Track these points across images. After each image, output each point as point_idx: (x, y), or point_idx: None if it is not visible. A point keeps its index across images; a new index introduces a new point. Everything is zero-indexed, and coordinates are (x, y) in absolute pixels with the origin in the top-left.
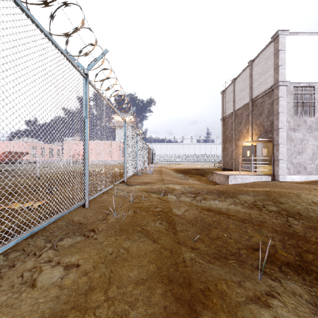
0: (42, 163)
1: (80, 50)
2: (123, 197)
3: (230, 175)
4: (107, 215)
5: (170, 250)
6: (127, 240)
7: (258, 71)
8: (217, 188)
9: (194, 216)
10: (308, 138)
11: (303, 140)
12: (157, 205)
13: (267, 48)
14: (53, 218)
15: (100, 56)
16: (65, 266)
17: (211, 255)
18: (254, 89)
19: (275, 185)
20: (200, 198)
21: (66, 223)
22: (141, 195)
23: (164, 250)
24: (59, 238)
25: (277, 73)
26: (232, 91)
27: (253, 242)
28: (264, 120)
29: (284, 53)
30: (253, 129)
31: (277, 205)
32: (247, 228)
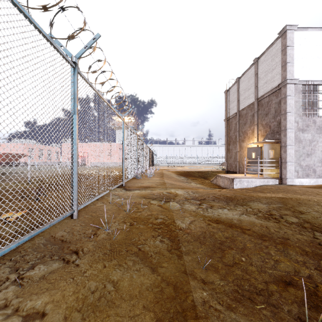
0: (40, 165)
1: (69, 36)
2: (119, 205)
3: (235, 178)
4: (97, 230)
5: (173, 285)
6: (118, 269)
7: (264, 69)
8: (224, 193)
9: (202, 231)
10: (317, 139)
11: (312, 142)
12: (158, 216)
13: (273, 44)
14: (26, 237)
15: (90, 42)
16: (24, 316)
17: (230, 294)
18: (259, 88)
19: (286, 190)
20: (207, 206)
21: (45, 241)
22: (140, 202)
23: (165, 285)
24: (31, 264)
25: (285, 71)
26: (236, 91)
27: (281, 270)
28: (270, 120)
29: (292, 49)
30: (258, 130)
31: (297, 215)
32: (268, 248)
